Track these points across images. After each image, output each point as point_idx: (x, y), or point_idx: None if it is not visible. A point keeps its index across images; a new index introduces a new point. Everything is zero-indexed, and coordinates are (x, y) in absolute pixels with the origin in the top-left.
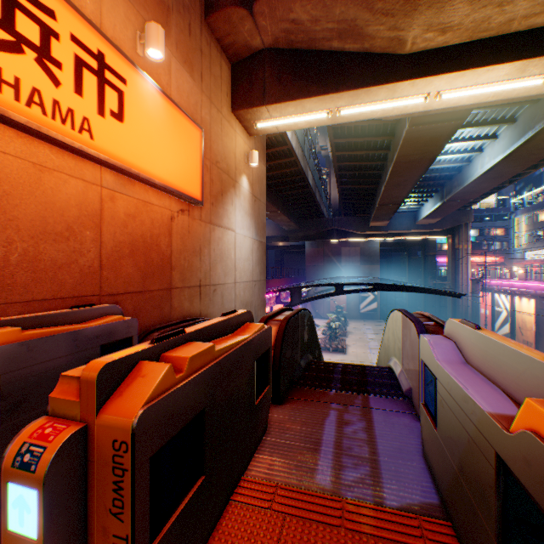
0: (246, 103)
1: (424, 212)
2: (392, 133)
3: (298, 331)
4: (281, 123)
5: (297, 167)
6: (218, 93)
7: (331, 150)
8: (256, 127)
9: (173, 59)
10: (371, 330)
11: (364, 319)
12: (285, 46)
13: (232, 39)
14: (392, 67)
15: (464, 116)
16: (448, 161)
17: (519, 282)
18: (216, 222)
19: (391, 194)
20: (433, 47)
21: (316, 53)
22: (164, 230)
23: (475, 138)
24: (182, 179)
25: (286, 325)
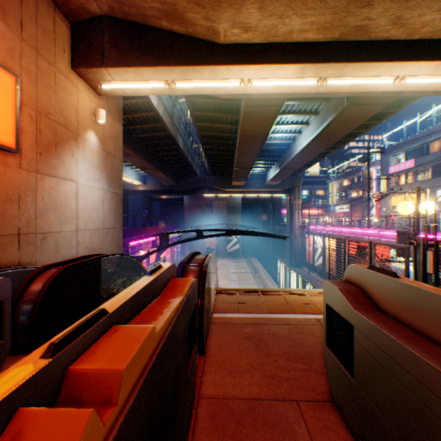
0: (86, 62)
1: (270, 176)
2: (238, 112)
3: (99, 276)
4: (125, 87)
5: (167, 132)
6: (51, 47)
7: (193, 120)
8: (101, 88)
9: None
10: (234, 265)
11: (230, 257)
12: (122, 16)
13: None
14: (212, 52)
15: (281, 104)
16: (281, 139)
17: (328, 227)
18: (47, 171)
19: (243, 160)
20: (242, 42)
21: (151, 29)
22: None
23: (295, 123)
24: None
25: (62, 272)
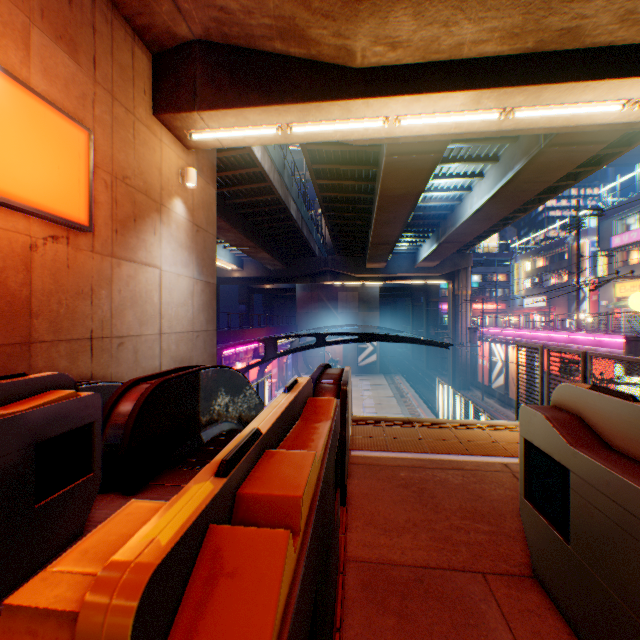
0: (172, 105)
1: (422, 254)
2: (376, 163)
3: (197, 396)
4: (223, 136)
5: (275, 195)
6: (129, 89)
7: (311, 176)
8: (191, 139)
9: (36, 31)
10: (368, 386)
11: (363, 373)
12: (220, 40)
13: (147, 21)
14: (344, 81)
15: (442, 149)
16: (440, 199)
17: (513, 331)
18: (124, 255)
19: (383, 232)
20: (387, 64)
21: (259, 54)
22: (15, 263)
23: (463, 176)
24: (48, 195)
25: (156, 389)
